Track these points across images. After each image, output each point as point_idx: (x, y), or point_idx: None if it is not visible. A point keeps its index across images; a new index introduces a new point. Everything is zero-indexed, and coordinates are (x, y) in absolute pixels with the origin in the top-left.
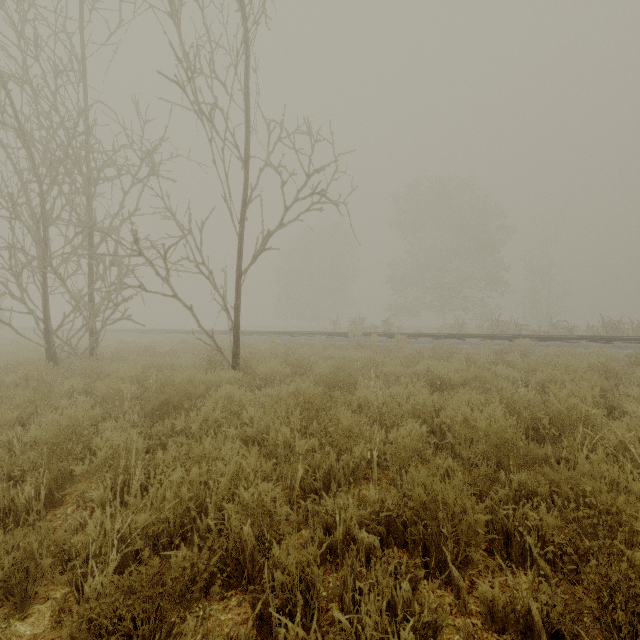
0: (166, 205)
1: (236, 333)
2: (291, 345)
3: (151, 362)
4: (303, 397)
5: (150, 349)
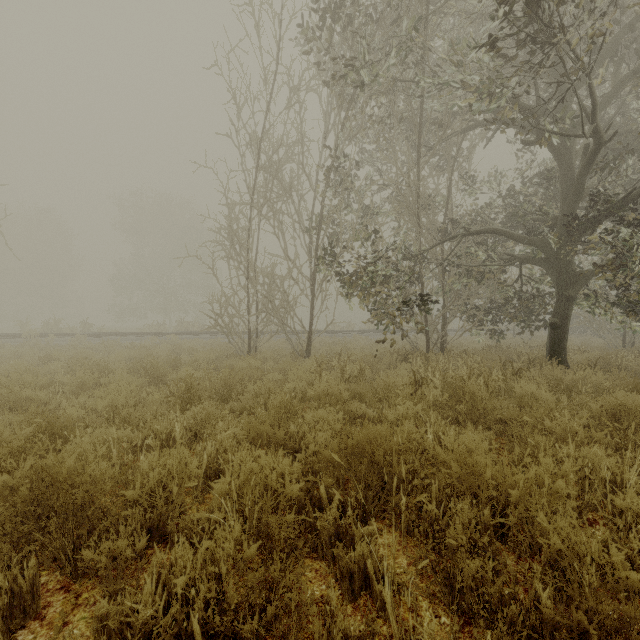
0: None
1: None
2: None
3: None
4: None
5: None
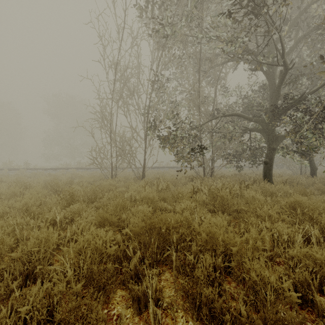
0: None
1: None
2: None
3: None
4: None
5: None
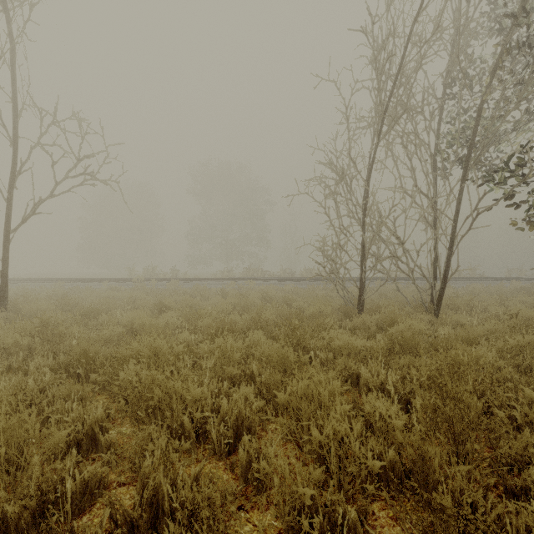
0: None
1: (4, 281)
2: (77, 290)
3: None
4: (41, 319)
5: None
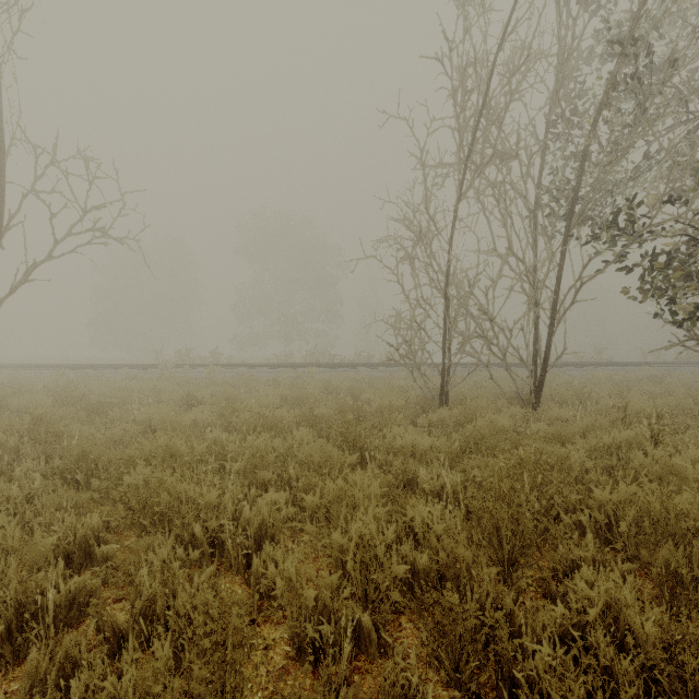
0: None
1: None
2: (86, 379)
3: None
4: (33, 415)
5: None
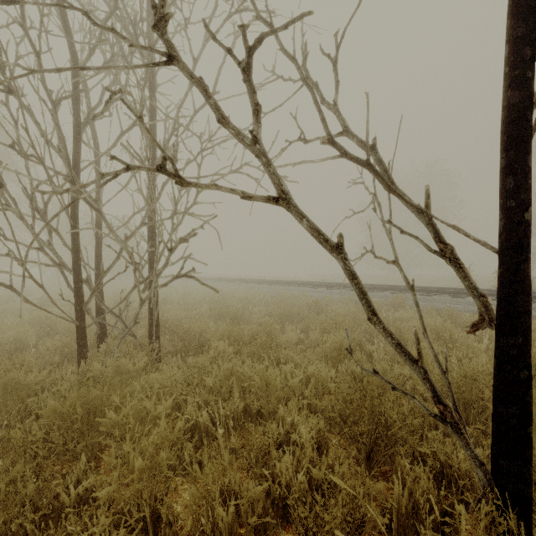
0: (255, 7)
1: (521, 350)
2: (448, 316)
3: (226, 372)
4: None
5: (238, 316)
